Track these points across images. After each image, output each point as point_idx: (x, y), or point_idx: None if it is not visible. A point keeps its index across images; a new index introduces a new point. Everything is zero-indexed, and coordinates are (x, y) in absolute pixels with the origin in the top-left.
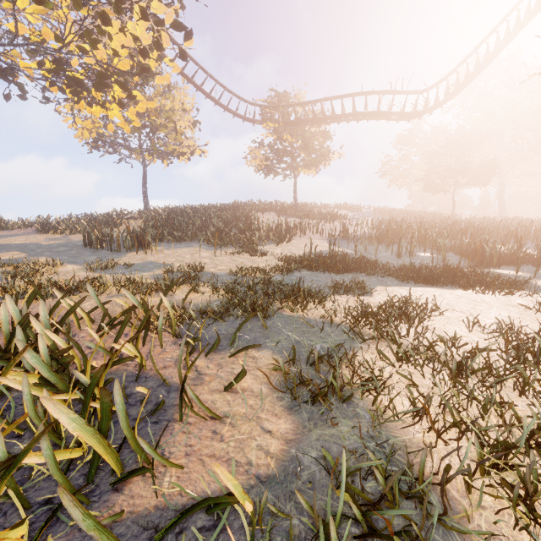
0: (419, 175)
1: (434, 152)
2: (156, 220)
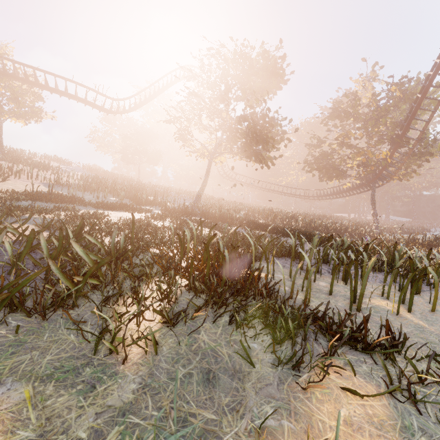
0: (119, 148)
1: (127, 136)
2: None
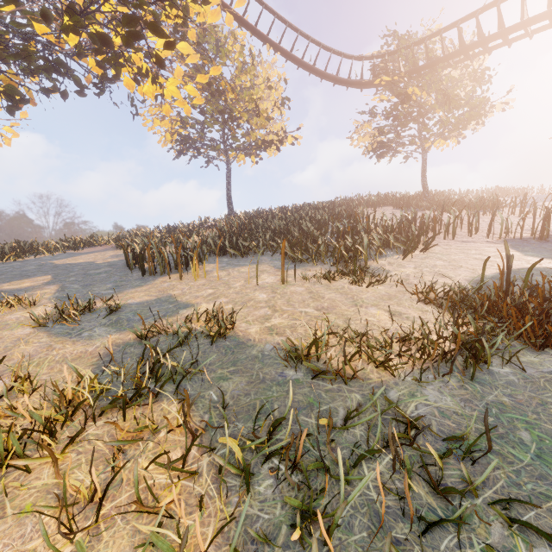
0: None
1: None
2: (226, 226)
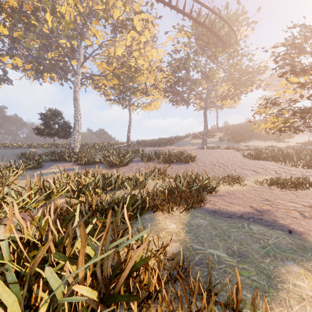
0: None
1: None
2: (234, 133)
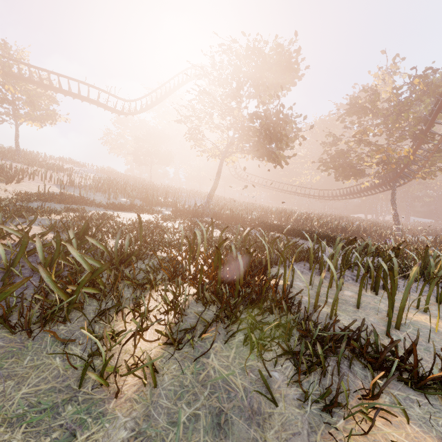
0: (131, 150)
1: (139, 137)
2: None
